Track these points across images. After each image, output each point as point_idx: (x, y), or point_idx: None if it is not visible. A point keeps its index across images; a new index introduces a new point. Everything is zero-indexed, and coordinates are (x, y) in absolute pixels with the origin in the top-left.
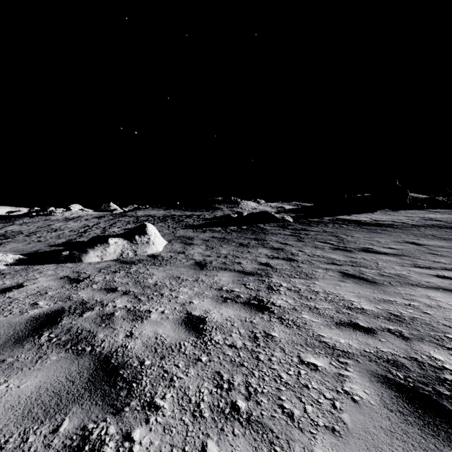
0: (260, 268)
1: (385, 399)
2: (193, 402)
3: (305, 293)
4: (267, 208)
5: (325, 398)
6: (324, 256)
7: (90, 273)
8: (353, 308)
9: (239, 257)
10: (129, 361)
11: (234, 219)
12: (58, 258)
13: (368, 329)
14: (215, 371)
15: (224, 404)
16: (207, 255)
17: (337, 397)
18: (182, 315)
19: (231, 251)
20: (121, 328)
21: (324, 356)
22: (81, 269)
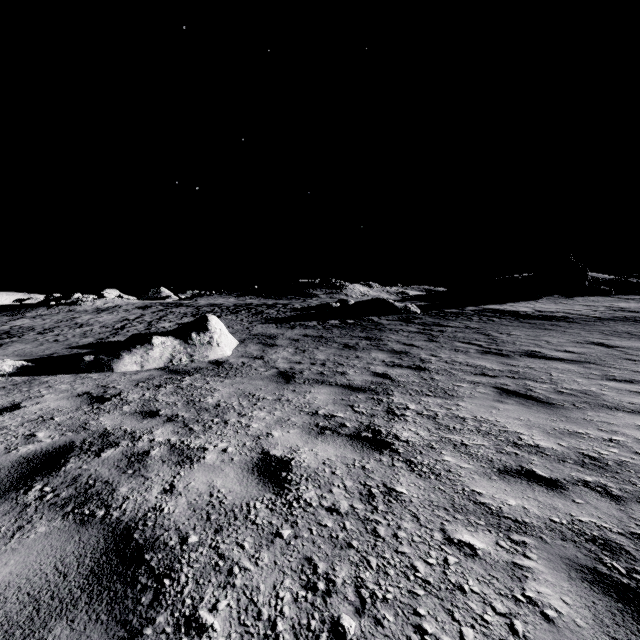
0: (374, 381)
1: (602, 616)
2: (264, 617)
3: (445, 420)
4: (383, 295)
5: (496, 613)
6: (469, 362)
7: (121, 388)
8: (522, 445)
9: (343, 364)
10: (163, 537)
11: (336, 310)
12: (78, 365)
13: (551, 481)
14: (303, 557)
15: (319, 623)
16: (297, 361)
17: (517, 610)
18: (255, 455)
19: (331, 355)
20: (157, 476)
21: (485, 529)
22: (110, 382)
